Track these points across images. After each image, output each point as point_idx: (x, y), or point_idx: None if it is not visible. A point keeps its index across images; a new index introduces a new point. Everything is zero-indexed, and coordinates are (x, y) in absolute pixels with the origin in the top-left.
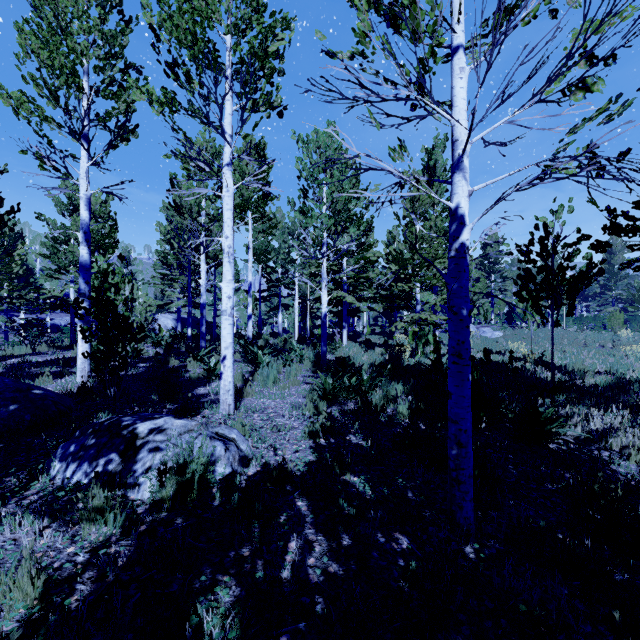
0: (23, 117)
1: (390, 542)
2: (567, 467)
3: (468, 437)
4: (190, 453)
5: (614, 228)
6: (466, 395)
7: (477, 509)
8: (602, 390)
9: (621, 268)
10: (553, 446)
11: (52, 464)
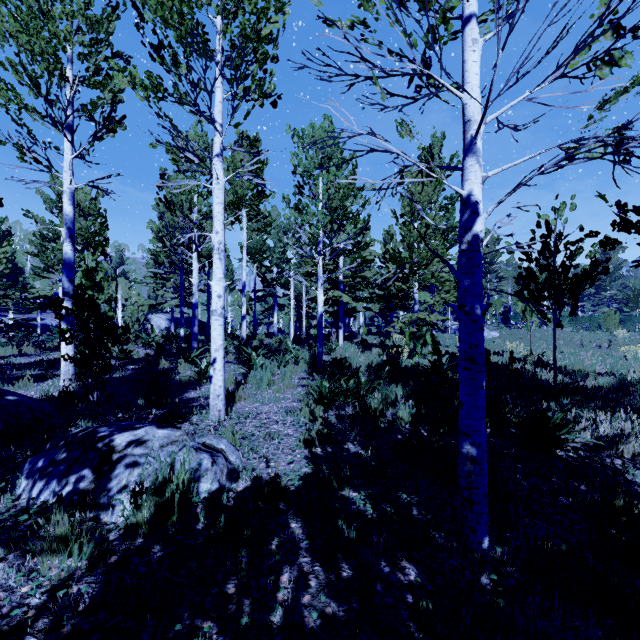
0: (0, 105)
1: (396, 572)
2: (580, 478)
3: (482, 452)
4: (171, 470)
5: (624, 224)
6: (480, 405)
7: (490, 530)
8: (606, 392)
9: (632, 266)
10: (562, 453)
11: (17, 481)
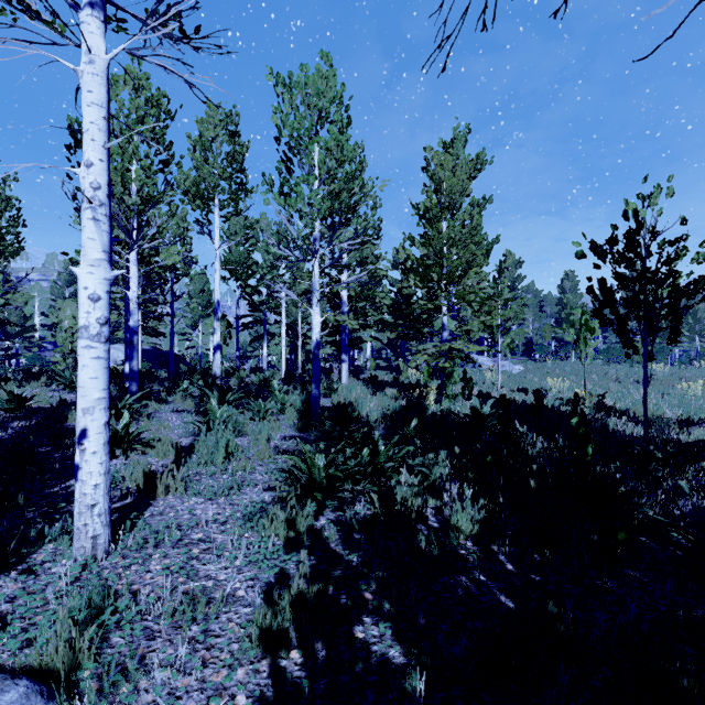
0: None
1: None
2: None
3: None
4: None
5: None
6: None
7: None
8: None
9: None
10: None
11: None
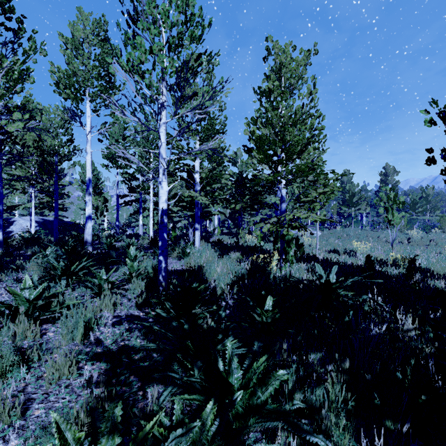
0: None
1: None
2: None
3: None
4: None
5: None
6: None
7: None
8: None
9: None
10: None
11: None
